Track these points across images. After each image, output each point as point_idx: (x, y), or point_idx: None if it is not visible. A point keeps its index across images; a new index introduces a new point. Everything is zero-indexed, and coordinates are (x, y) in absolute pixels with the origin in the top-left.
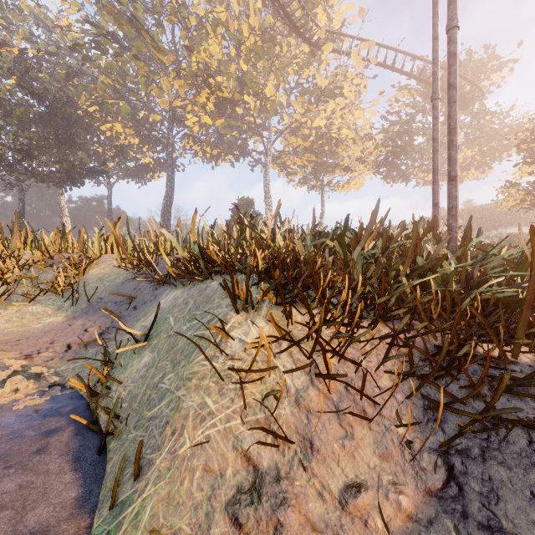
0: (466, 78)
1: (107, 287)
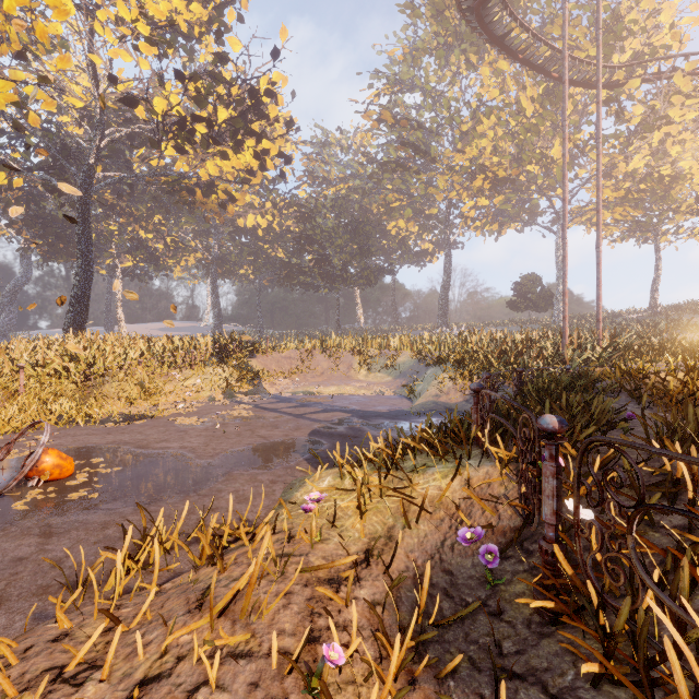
0: None
1: (406, 367)
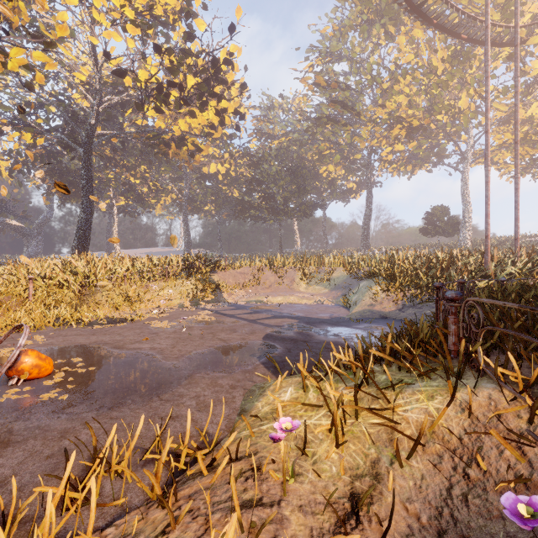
0: None
1: (340, 281)
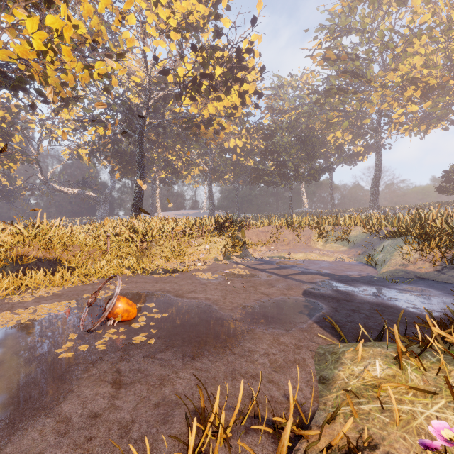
0: None
1: (359, 240)
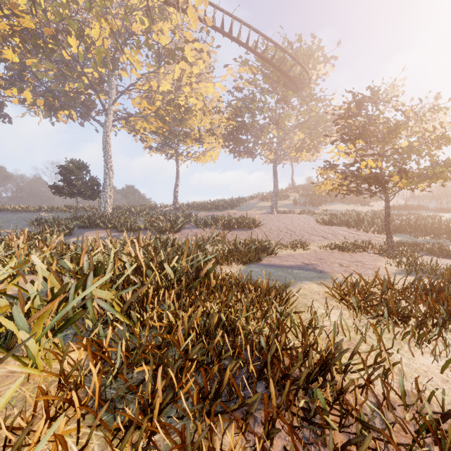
0: (295, 58)
1: None
